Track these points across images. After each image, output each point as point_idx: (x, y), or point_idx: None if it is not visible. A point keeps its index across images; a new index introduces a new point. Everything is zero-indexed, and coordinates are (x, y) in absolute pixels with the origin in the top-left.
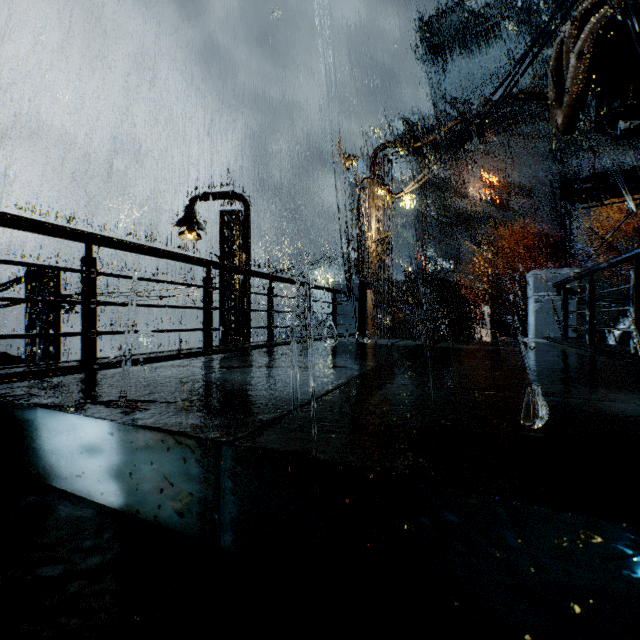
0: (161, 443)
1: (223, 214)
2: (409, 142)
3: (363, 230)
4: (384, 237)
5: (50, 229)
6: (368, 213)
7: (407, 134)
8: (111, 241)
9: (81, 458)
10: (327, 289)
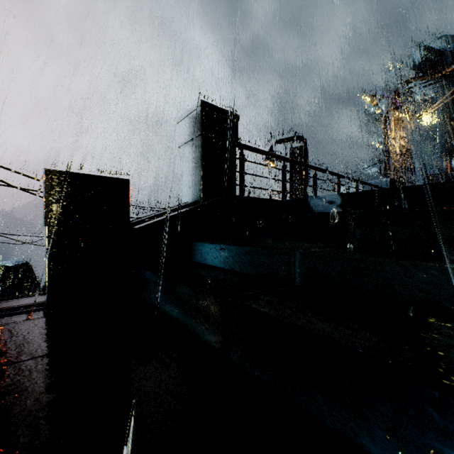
0: (357, 194)
1: (291, 150)
2: (431, 74)
3: (389, 147)
4: (407, 150)
5: (277, 156)
6: (393, 134)
7: (428, 60)
8: (289, 159)
9: (326, 205)
10: (367, 184)
